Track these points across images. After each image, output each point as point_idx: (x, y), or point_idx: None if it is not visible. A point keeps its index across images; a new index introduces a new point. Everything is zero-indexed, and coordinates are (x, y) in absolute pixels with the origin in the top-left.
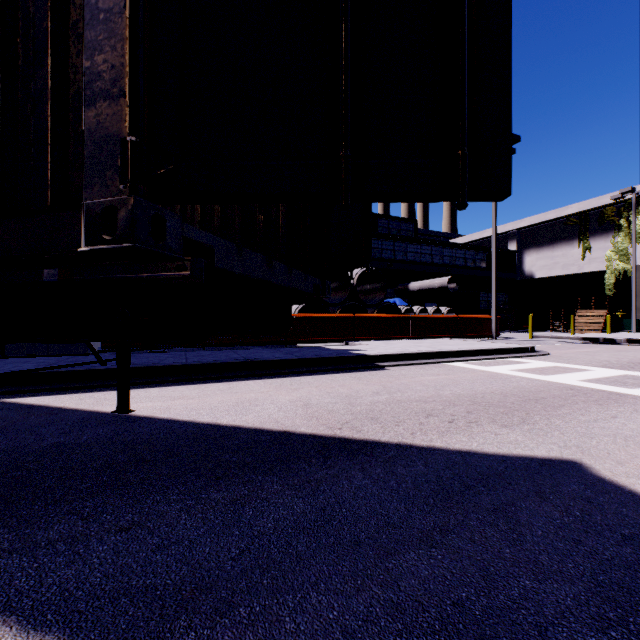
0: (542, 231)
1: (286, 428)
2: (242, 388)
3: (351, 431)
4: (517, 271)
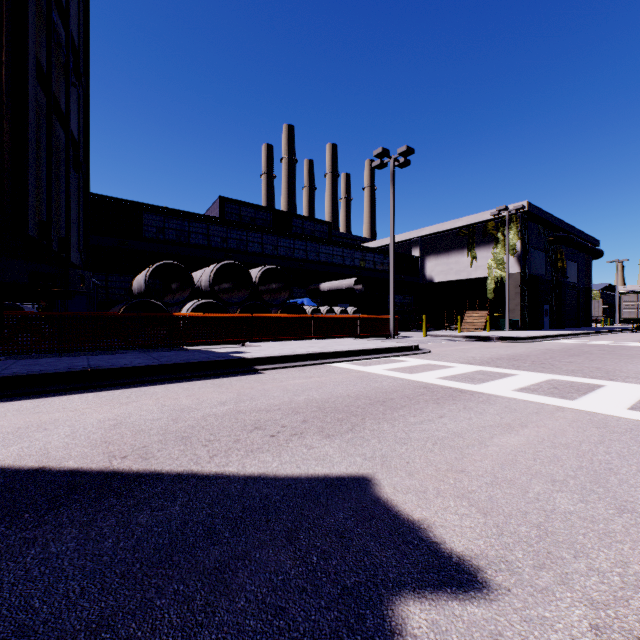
0: (440, 240)
1: (46, 463)
2: (54, 406)
3: (136, 460)
4: (420, 275)
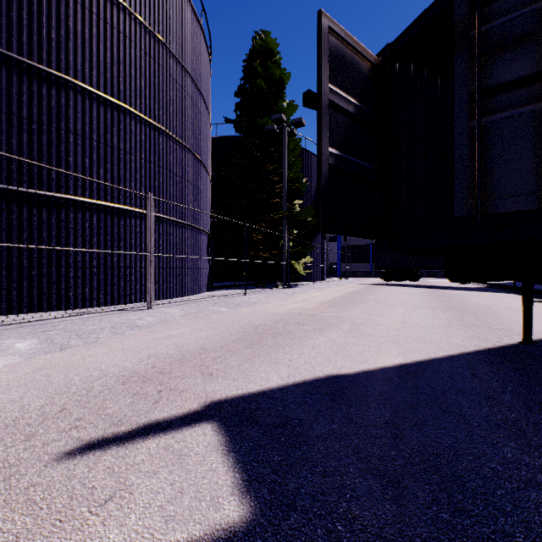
0: None
1: None
2: None
3: None
4: None
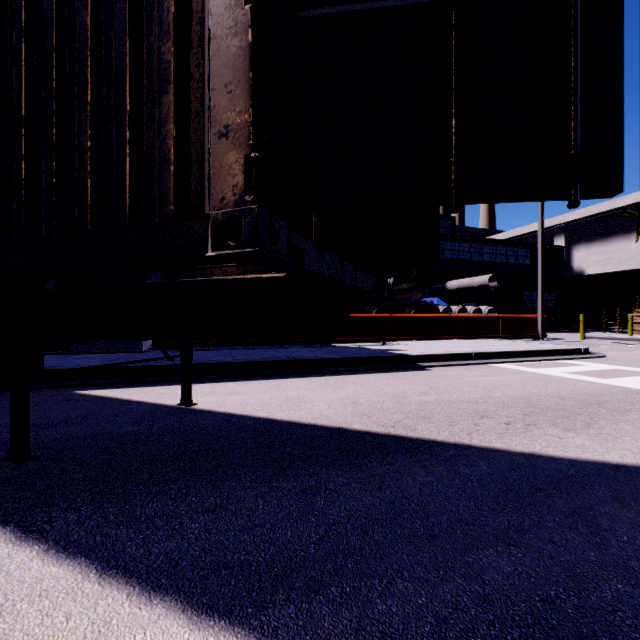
0: (593, 224)
1: (339, 425)
2: (289, 385)
3: (405, 429)
4: (565, 268)
